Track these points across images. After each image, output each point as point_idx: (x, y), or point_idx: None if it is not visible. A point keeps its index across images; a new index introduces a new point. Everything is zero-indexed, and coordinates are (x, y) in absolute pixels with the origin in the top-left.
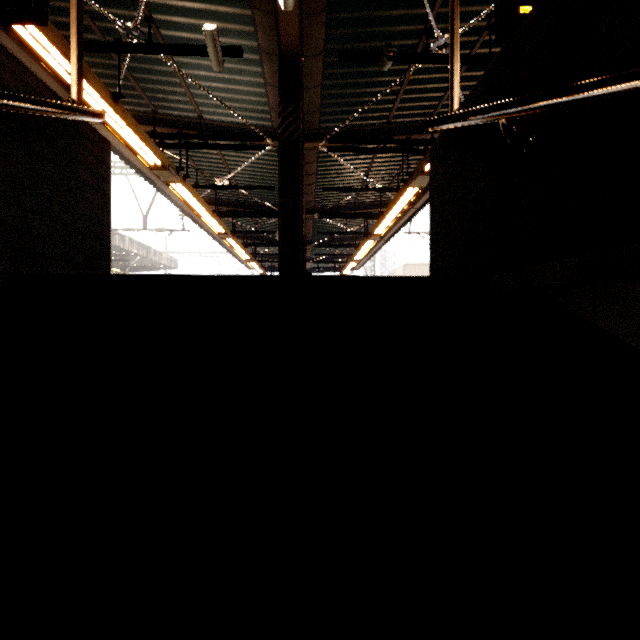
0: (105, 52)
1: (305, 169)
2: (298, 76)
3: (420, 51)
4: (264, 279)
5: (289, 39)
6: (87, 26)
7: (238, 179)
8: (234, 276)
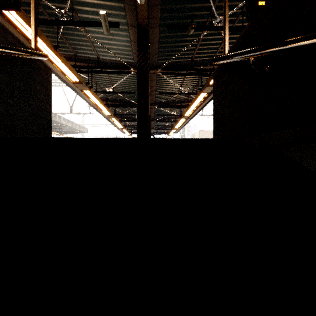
0: (50, 25)
1: (150, 83)
2: (147, 37)
3: (207, 24)
4: (129, 140)
5: (142, 18)
6: (41, 12)
7: (117, 88)
8: (114, 138)
